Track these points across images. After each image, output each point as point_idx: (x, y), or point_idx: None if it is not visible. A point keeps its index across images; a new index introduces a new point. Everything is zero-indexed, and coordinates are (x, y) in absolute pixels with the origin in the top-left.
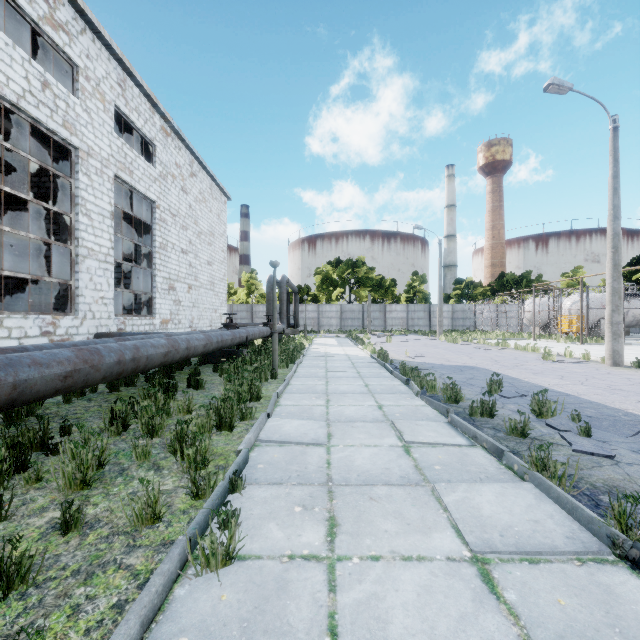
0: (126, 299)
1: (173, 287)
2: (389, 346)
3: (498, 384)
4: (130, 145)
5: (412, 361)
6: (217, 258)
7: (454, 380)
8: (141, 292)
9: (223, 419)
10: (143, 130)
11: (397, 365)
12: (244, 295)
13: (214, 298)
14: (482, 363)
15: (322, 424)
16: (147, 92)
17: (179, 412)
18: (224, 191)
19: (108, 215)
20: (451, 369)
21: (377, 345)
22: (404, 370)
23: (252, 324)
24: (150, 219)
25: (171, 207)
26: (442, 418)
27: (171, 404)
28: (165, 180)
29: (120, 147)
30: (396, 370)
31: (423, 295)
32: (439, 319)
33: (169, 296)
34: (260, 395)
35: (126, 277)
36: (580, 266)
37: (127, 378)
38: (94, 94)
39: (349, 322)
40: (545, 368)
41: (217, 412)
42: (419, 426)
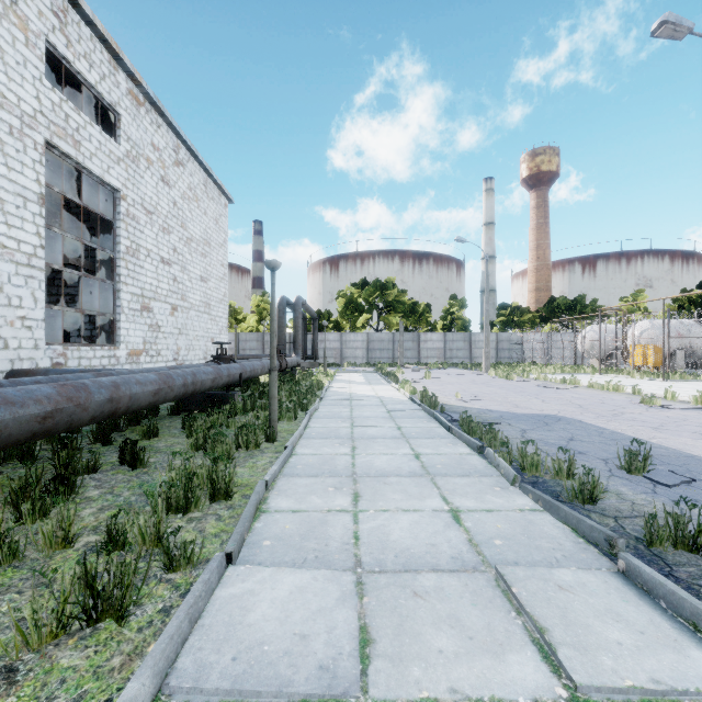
0: (82, 323)
1: (148, 307)
2: (430, 384)
3: (642, 458)
4: (87, 116)
5: (468, 407)
6: (214, 273)
7: (548, 443)
8: (96, 312)
9: (104, 592)
10: (98, 88)
11: (451, 414)
12: (254, 322)
13: (210, 323)
14: (565, 410)
15: (346, 585)
16: (103, 35)
17: (45, 544)
18: (224, 190)
19: (34, 198)
20: (530, 421)
21: (414, 382)
22: (469, 426)
23: (263, 356)
24: (112, 214)
25: (145, 201)
26: (595, 554)
27: (27, 528)
28: (135, 163)
29: (57, 103)
30: (453, 423)
31: (462, 322)
32: (485, 350)
33: (142, 319)
34: (231, 489)
35: (82, 293)
36: (641, 289)
37: (19, 448)
38: (6, 15)
39: (377, 353)
40: (660, 418)
41: (84, 580)
42: (569, 595)
